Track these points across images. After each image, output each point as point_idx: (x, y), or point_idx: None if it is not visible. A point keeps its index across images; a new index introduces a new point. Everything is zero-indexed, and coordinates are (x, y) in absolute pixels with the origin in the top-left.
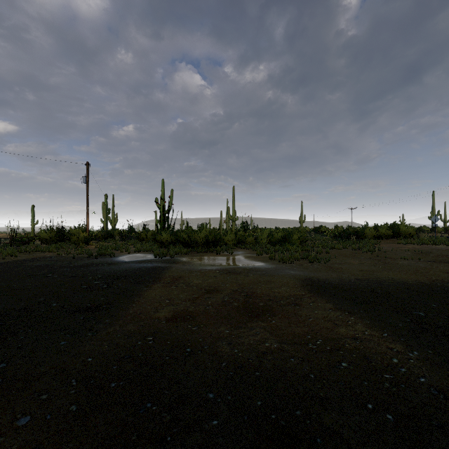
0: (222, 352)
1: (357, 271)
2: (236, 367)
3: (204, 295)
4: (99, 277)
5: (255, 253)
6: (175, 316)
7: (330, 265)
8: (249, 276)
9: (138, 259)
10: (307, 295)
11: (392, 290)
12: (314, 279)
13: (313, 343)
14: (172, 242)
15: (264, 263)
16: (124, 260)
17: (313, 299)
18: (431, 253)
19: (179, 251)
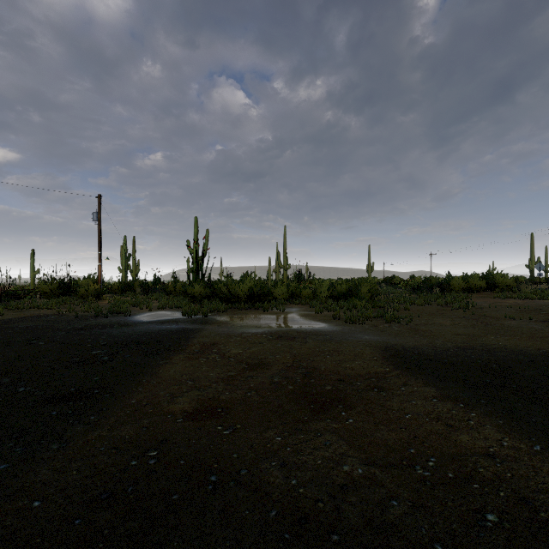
0: (271, 484)
1: (452, 335)
2: (296, 520)
3: (245, 373)
4: (102, 344)
5: (312, 310)
6: (198, 409)
7: (415, 327)
8: (307, 343)
9: (161, 318)
10: (394, 373)
11: (513, 364)
12: (398, 347)
13: (423, 465)
14: (207, 296)
15: (326, 324)
16: (142, 320)
17: (404, 380)
18: (541, 310)
19: (216, 308)
